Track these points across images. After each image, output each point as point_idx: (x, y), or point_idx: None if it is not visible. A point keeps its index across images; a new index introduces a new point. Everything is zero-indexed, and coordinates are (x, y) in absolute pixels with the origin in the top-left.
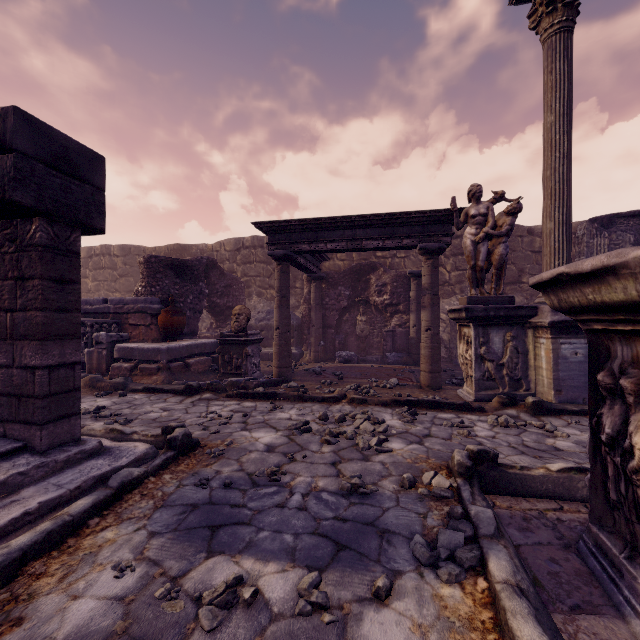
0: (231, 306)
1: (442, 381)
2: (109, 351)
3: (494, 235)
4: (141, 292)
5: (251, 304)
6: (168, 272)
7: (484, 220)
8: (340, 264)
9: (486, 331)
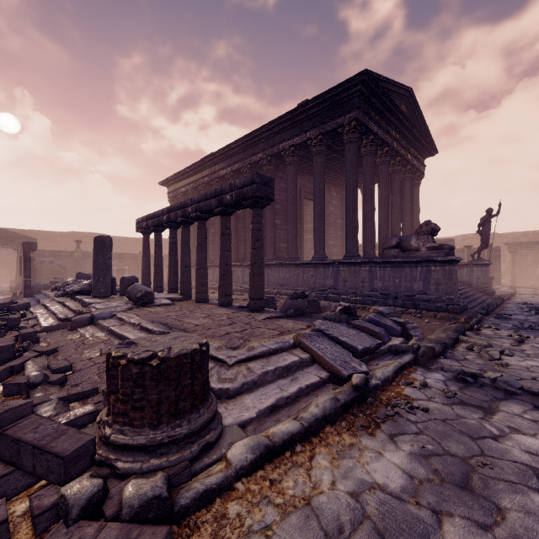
0: None
1: None
2: None
3: None
4: None
5: None
6: None
7: None
8: None
9: None
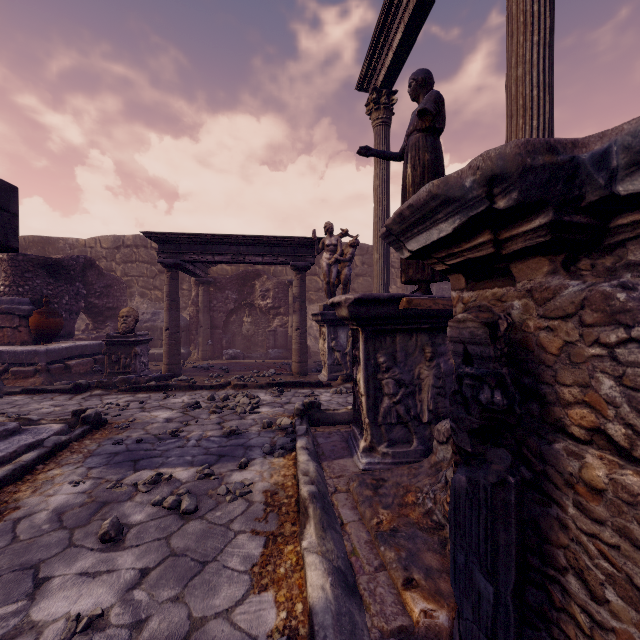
0: (112, 307)
1: (310, 370)
2: None
3: (341, 260)
4: (4, 292)
5: (133, 305)
6: (40, 271)
7: (335, 249)
8: (228, 269)
9: (336, 330)
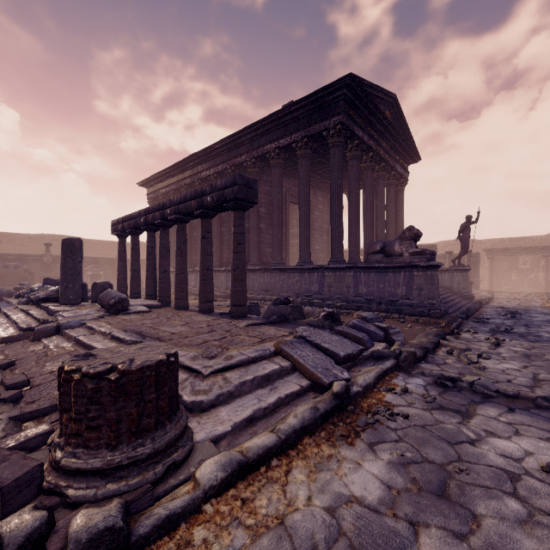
0: None
1: None
2: None
3: None
4: None
5: None
6: None
7: None
8: None
9: None
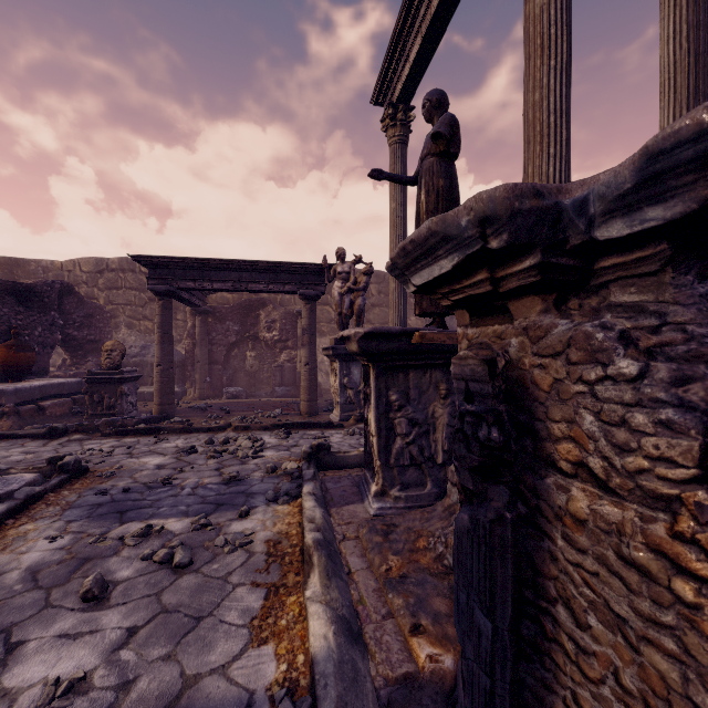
0: (93, 339)
1: (321, 409)
2: None
3: (355, 290)
4: None
5: (119, 337)
6: (7, 298)
7: (348, 277)
8: (229, 297)
9: (348, 365)
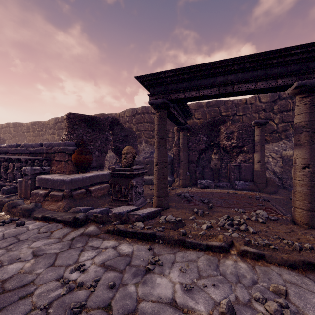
0: None
1: None
2: (33, 180)
3: None
4: (64, 138)
5: (141, 148)
6: (82, 124)
7: None
8: (197, 121)
9: None
